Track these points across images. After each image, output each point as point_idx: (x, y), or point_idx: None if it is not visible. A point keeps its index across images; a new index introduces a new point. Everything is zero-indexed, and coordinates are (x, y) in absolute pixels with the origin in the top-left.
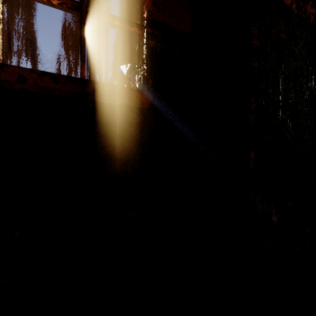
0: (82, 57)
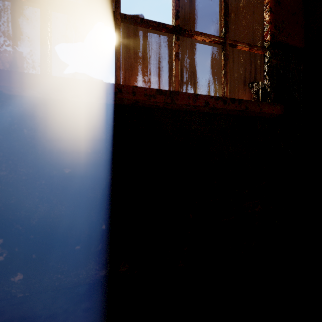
0: (226, 81)
